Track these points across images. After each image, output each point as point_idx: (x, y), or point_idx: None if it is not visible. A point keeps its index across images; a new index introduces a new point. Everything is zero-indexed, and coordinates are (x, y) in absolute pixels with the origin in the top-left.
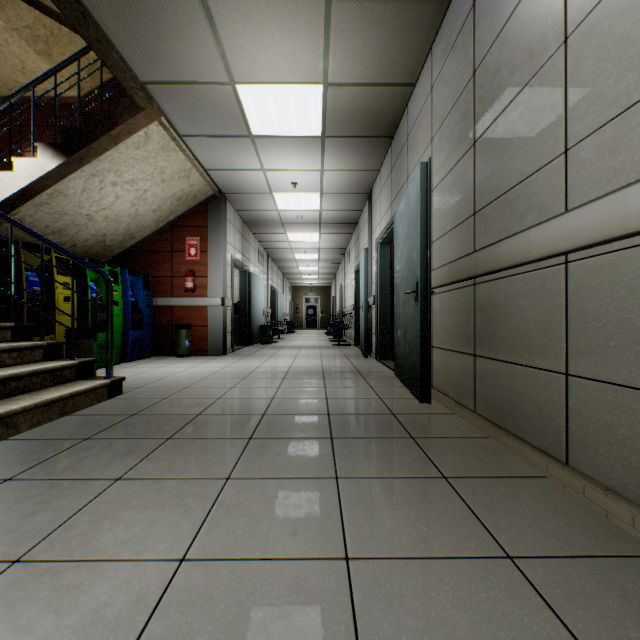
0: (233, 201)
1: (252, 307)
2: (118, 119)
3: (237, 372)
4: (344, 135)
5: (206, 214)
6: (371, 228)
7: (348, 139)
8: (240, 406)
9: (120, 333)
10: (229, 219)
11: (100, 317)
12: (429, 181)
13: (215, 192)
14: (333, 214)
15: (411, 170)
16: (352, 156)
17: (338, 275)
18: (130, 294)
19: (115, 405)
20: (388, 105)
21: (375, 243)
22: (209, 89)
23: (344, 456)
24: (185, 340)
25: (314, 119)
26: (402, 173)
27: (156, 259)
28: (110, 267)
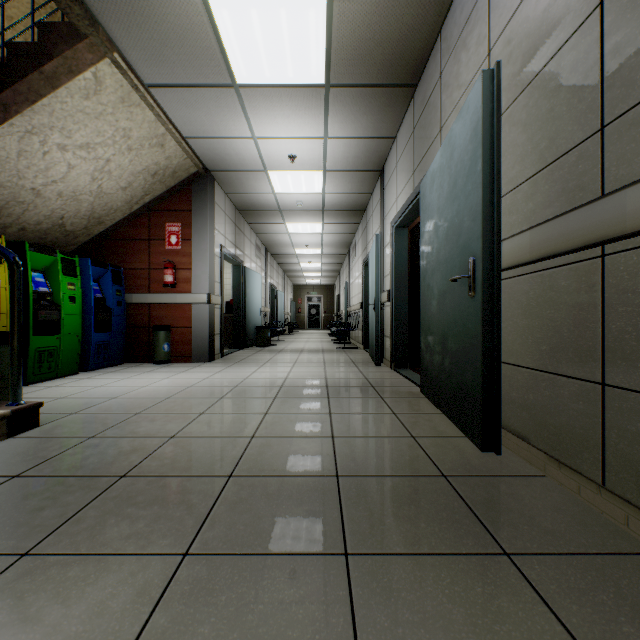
0: (222, 182)
1: (247, 305)
2: (52, 50)
3: (217, 387)
4: (354, 82)
5: (189, 196)
6: (383, 211)
7: (359, 89)
8: (198, 455)
9: (78, 336)
10: (217, 203)
11: (48, 316)
12: (497, 98)
13: (199, 169)
14: (338, 199)
15: (447, 115)
16: (363, 116)
17: (342, 272)
18: (95, 289)
19: (6, 452)
20: (415, 30)
21: (389, 227)
22: (170, 3)
23: (379, 639)
24: (163, 344)
25: (315, 56)
26: (431, 126)
27: (131, 249)
28: (64, 255)
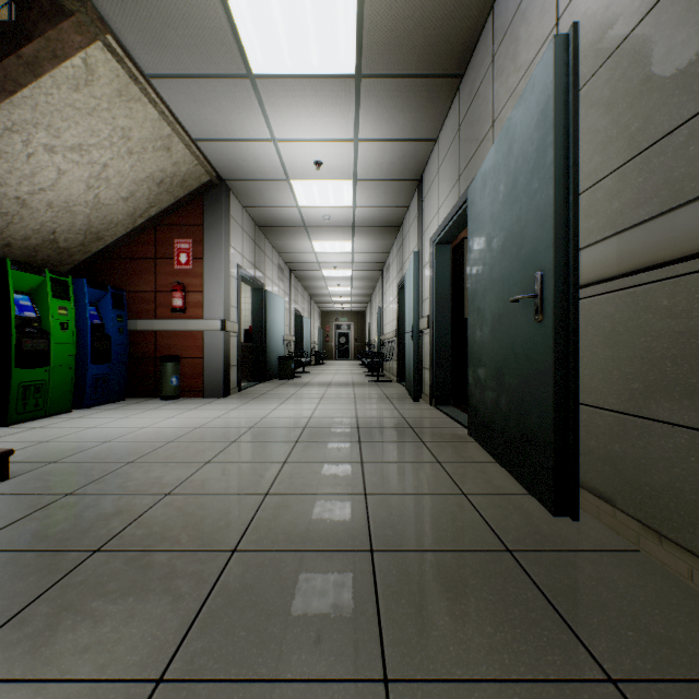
0: (239, 193)
1: (268, 333)
2: (32, 30)
3: (229, 428)
4: (389, 72)
5: (201, 208)
6: (422, 225)
7: (395, 80)
8: (196, 519)
9: (71, 368)
10: (234, 217)
11: (34, 346)
12: (574, 70)
13: (212, 177)
14: (370, 213)
15: (502, 105)
16: (399, 114)
17: (375, 296)
18: (93, 314)
19: None
20: (462, 6)
21: (429, 243)
22: None
23: None
24: (171, 377)
25: (344, 39)
26: (481, 121)
27: (134, 268)
28: (55, 274)
